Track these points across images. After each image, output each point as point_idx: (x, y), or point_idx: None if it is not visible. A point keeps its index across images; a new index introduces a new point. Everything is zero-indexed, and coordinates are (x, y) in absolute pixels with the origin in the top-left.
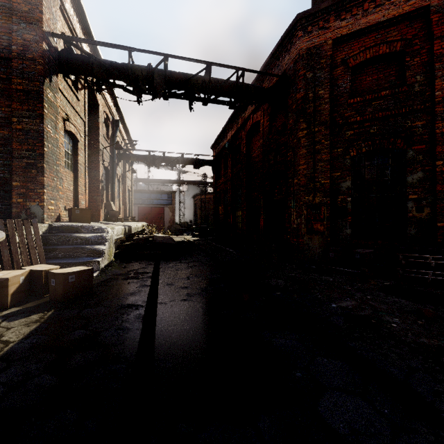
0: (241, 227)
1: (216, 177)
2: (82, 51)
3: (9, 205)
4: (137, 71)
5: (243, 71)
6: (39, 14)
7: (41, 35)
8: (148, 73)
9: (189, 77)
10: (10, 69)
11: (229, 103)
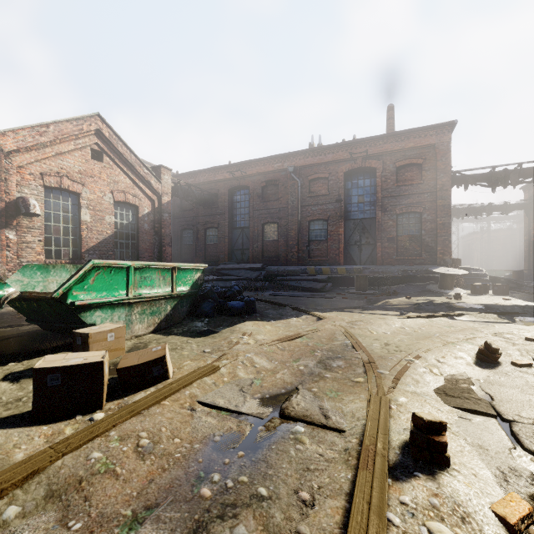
0: None
1: (529, 220)
2: (465, 176)
3: (434, 258)
4: (497, 176)
5: None
6: (449, 168)
7: (450, 177)
8: (506, 175)
9: None
10: (434, 196)
11: None
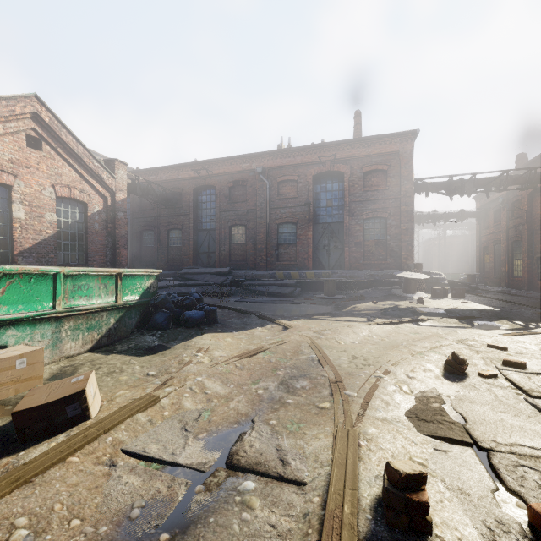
0: (521, 274)
1: (480, 227)
2: (426, 183)
3: (398, 262)
4: (454, 185)
5: (535, 168)
6: (412, 175)
7: (413, 184)
8: (462, 185)
9: (490, 180)
10: (398, 202)
11: (521, 189)
